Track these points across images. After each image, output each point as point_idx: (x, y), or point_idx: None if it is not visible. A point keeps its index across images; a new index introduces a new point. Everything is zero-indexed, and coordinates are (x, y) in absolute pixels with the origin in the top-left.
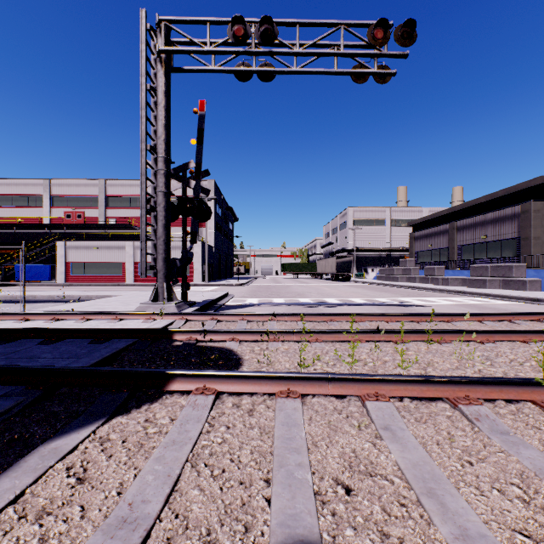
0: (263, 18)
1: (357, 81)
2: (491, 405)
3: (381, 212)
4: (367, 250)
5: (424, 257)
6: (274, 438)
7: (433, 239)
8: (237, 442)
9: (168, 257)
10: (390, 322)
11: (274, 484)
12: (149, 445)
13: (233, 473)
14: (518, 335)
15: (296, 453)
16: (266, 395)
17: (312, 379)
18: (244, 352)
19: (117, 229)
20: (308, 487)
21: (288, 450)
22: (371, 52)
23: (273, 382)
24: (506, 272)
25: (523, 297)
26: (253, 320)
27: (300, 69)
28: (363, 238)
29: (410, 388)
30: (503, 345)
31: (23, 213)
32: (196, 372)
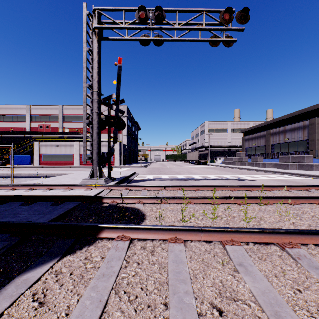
0: (157, 7)
1: (213, 45)
2: (305, 247)
3: (225, 124)
4: (217, 146)
5: (251, 151)
6: (169, 271)
7: (256, 140)
8: (144, 274)
9: (99, 152)
10: (234, 191)
11: (170, 307)
12: (87, 277)
13: (143, 298)
14: (314, 200)
15: (183, 283)
16: (161, 240)
17: (190, 230)
18: (146, 210)
19: (70, 134)
20: (193, 310)
21: (178, 281)
22: (221, 28)
23: (166, 232)
24: (300, 160)
25: (311, 175)
26: (151, 190)
27: (178, 38)
28: (214, 139)
29: (253, 236)
30: (305, 206)
31: (14, 125)
32: (117, 226)
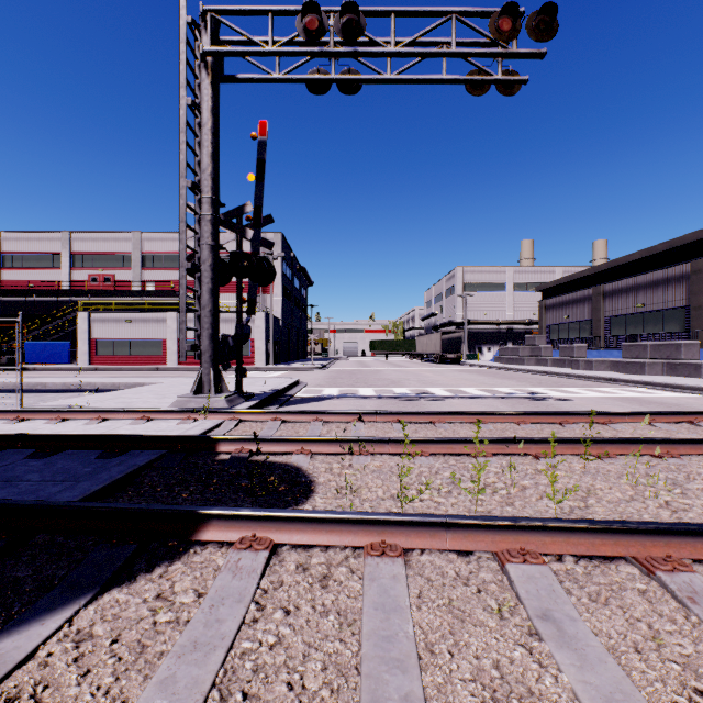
0: (346, 4)
1: (474, 92)
2: None
3: (500, 274)
4: (482, 323)
5: (558, 333)
6: (363, 636)
7: (571, 308)
8: (300, 644)
9: (216, 334)
10: (522, 424)
11: None
12: (154, 650)
13: None
14: None
15: (399, 671)
16: (349, 549)
17: (420, 525)
18: (317, 471)
19: (157, 297)
20: None
21: (386, 665)
22: (493, 50)
23: (359, 528)
24: (671, 352)
25: (698, 386)
26: (332, 421)
27: (396, 76)
28: (476, 307)
29: (575, 539)
30: (694, 462)
31: (36, 276)
32: (242, 512)
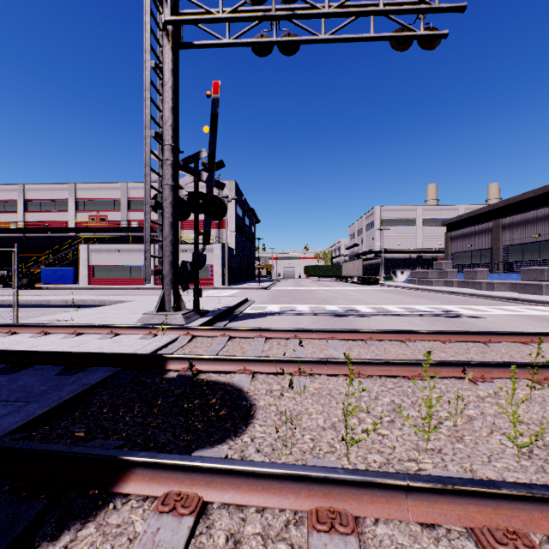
0: None
1: (398, 48)
2: None
3: (411, 211)
4: (396, 251)
5: (462, 259)
6: None
7: (473, 239)
8: None
9: (176, 261)
10: (449, 343)
11: None
12: None
13: None
14: None
15: None
16: (289, 510)
17: (374, 486)
18: (258, 393)
19: (139, 232)
20: None
21: None
22: (417, 6)
23: (302, 486)
24: None
25: None
26: (273, 337)
27: (329, 36)
28: (391, 239)
29: None
30: None
31: (50, 218)
32: (168, 462)
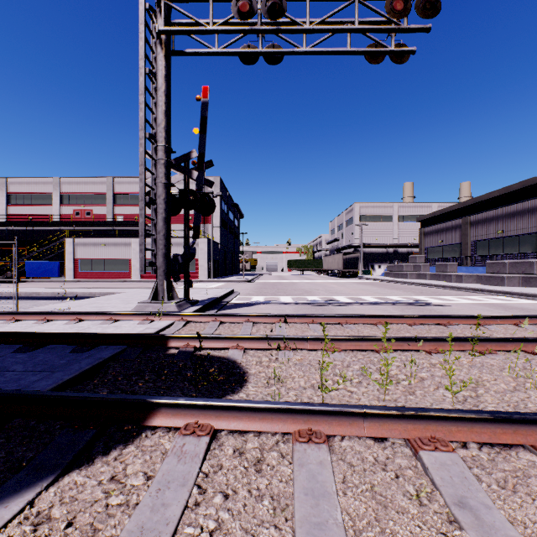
0: None
1: (372, 61)
2: None
3: (388, 208)
4: (374, 246)
5: (434, 254)
6: (295, 523)
7: (445, 234)
8: (238, 531)
9: (169, 253)
10: (414, 325)
11: None
12: (104, 534)
13: None
14: None
15: None
16: (279, 434)
17: (341, 414)
18: (249, 363)
19: (125, 226)
20: None
21: None
22: (388, 26)
23: (288, 416)
24: (526, 269)
25: None
26: (260, 322)
27: (310, 49)
28: (370, 234)
29: (478, 429)
30: None
31: (34, 211)
32: (186, 402)
